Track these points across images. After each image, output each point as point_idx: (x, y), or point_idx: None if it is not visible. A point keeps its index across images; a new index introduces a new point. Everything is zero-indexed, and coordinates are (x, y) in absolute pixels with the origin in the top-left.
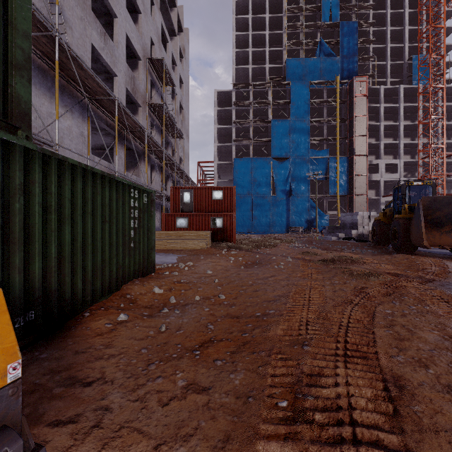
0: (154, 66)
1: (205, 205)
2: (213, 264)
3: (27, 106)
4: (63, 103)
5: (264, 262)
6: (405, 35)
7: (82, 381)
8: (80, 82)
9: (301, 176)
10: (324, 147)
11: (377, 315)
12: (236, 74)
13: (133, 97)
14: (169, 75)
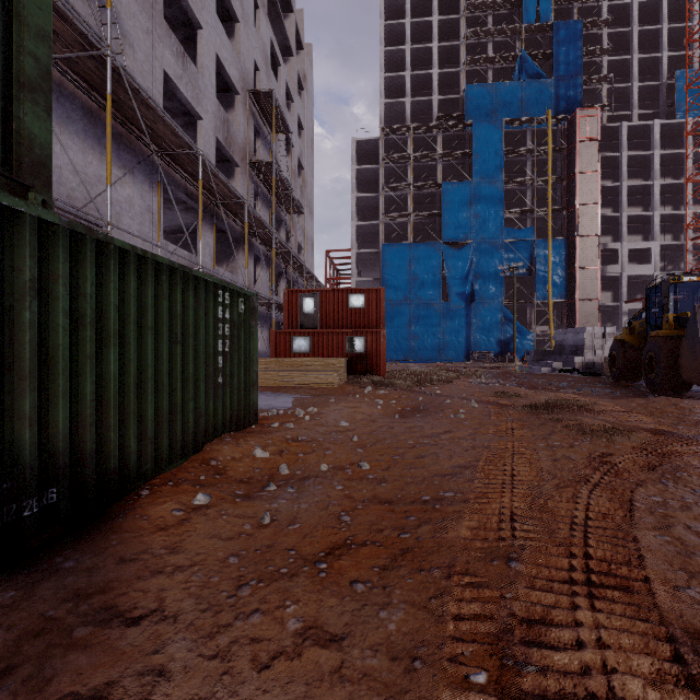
0: (258, 102)
1: (337, 318)
2: (350, 411)
3: (44, 151)
4: (120, 161)
5: (432, 408)
6: (663, 38)
7: (126, 614)
8: (146, 128)
9: (490, 270)
10: (527, 225)
11: (637, 505)
12: (385, 113)
13: (227, 152)
14: (282, 117)
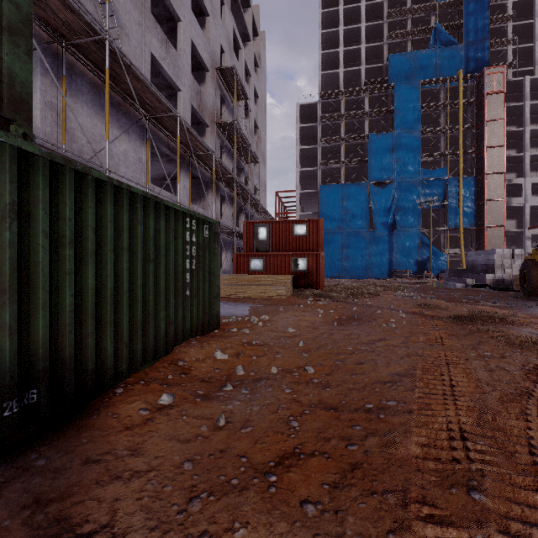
0: (224, 77)
1: (284, 243)
2: (296, 319)
3: (25, 89)
4: (118, 124)
5: (365, 317)
6: None
7: (76, 529)
8: (137, 97)
9: (409, 204)
10: (441, 166)
11: None
12: (323, 82)
13: (200, 116)
14: (242, 87)
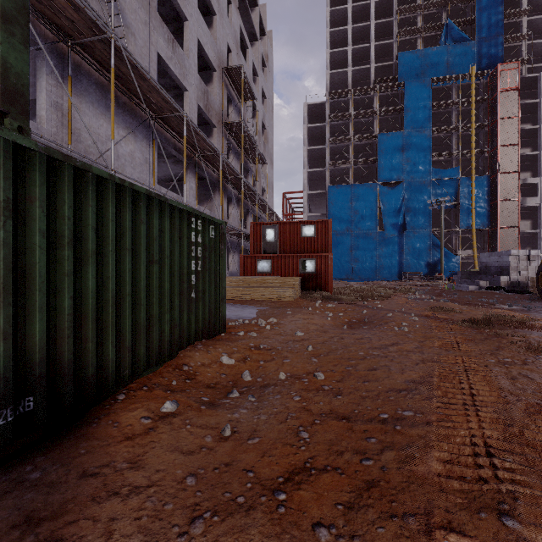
0: (231, 76)
1: (292, 245)
2: (304, 322)
3: (20, 81)
4: (124, 124)
5: (376, 320)
6: None
7: None
8: (143, 97)
9: (420, 204)
10: (452, 165)
11: None
12: (331, 81)
13: (207, 116)
14: (249, 87)
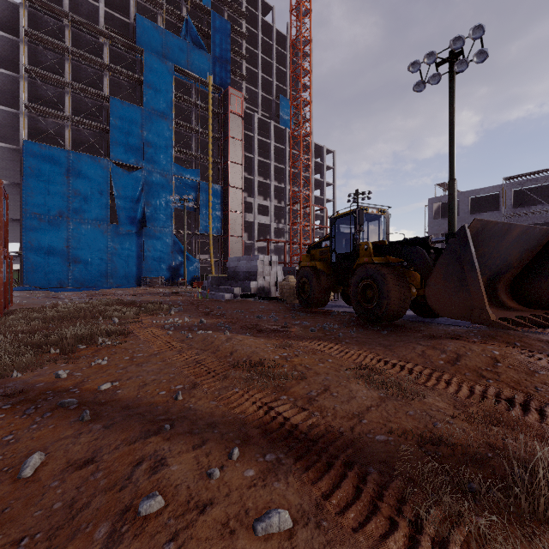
0: None
1: None
2: None
3: None
4: None
5: None
6: (274, 71)
7: None
8: None
9: (162, 200)
10: (193, 167)
11: None
12: None
13: None
14: None
